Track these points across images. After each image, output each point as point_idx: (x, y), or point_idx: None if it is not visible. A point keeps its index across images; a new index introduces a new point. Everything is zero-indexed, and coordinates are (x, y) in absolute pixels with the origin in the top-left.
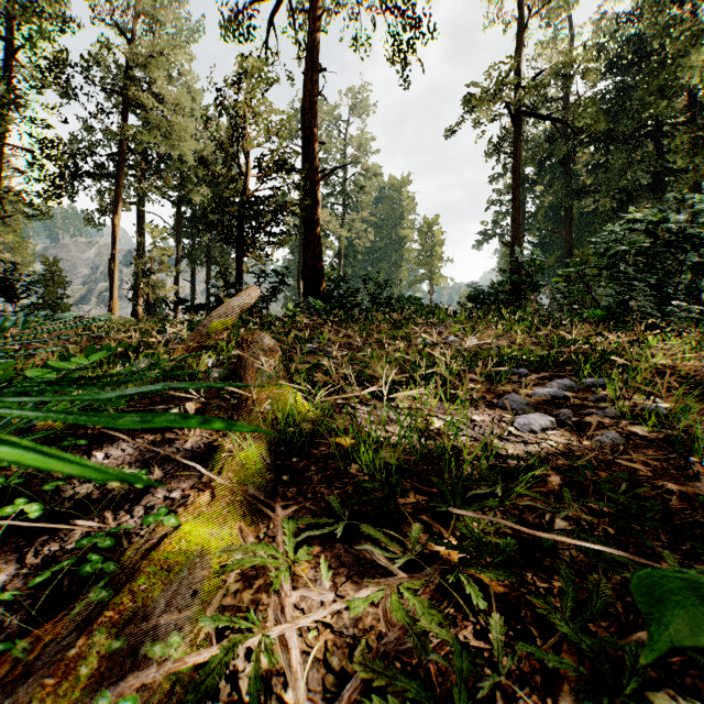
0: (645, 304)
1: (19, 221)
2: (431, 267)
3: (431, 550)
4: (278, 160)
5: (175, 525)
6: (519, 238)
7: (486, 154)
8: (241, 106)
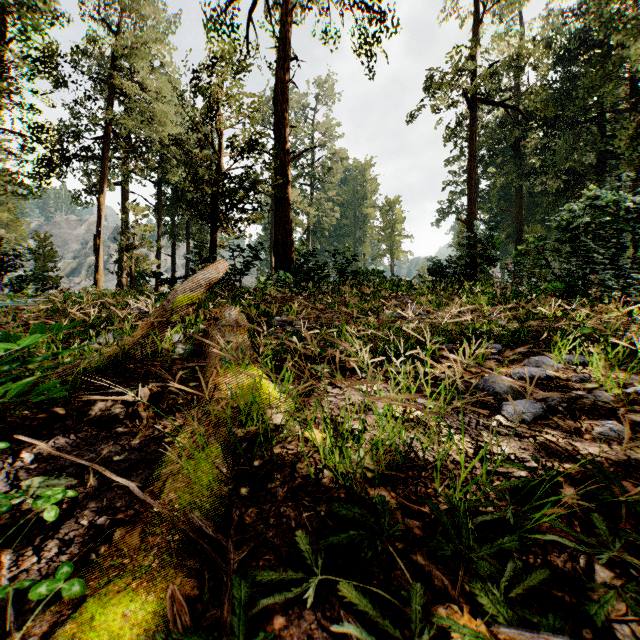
0: (605, 277)
1: (14, 200)
2: (392, 243)
3: (438, 625)
4: (250, 140)
5: (79, 595)
6: (475, 215)
7: (444, 138)
8: (214, 88)
